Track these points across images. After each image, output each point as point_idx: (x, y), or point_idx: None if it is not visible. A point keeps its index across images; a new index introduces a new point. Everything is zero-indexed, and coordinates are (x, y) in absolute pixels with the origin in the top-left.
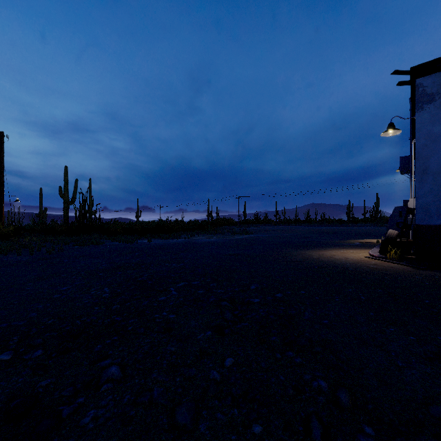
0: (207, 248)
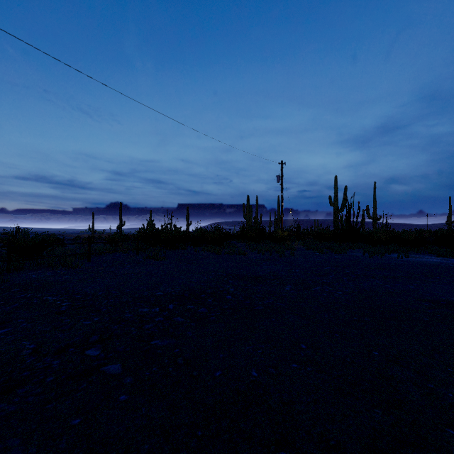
0: (449, 281)
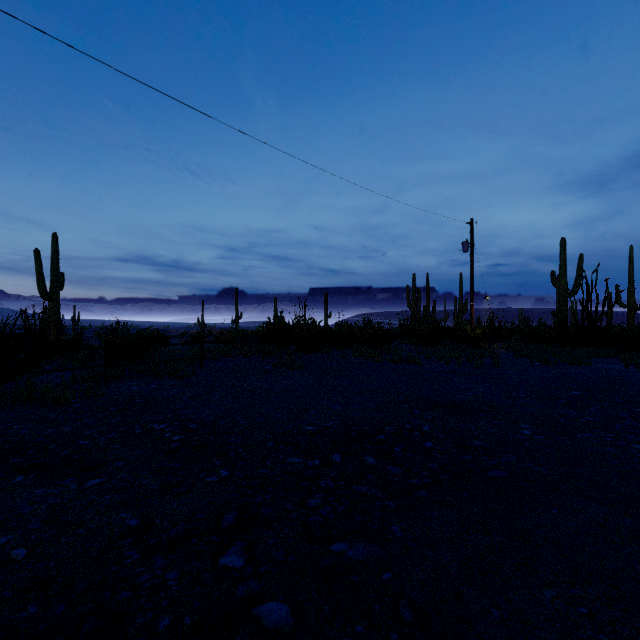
0: None
